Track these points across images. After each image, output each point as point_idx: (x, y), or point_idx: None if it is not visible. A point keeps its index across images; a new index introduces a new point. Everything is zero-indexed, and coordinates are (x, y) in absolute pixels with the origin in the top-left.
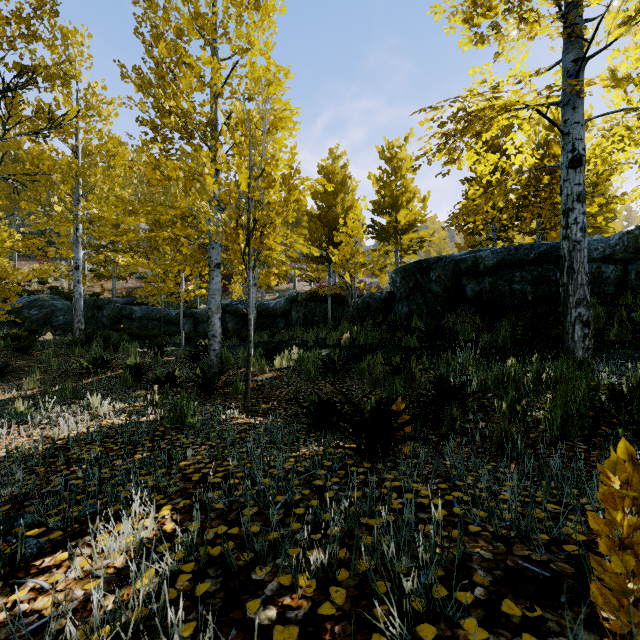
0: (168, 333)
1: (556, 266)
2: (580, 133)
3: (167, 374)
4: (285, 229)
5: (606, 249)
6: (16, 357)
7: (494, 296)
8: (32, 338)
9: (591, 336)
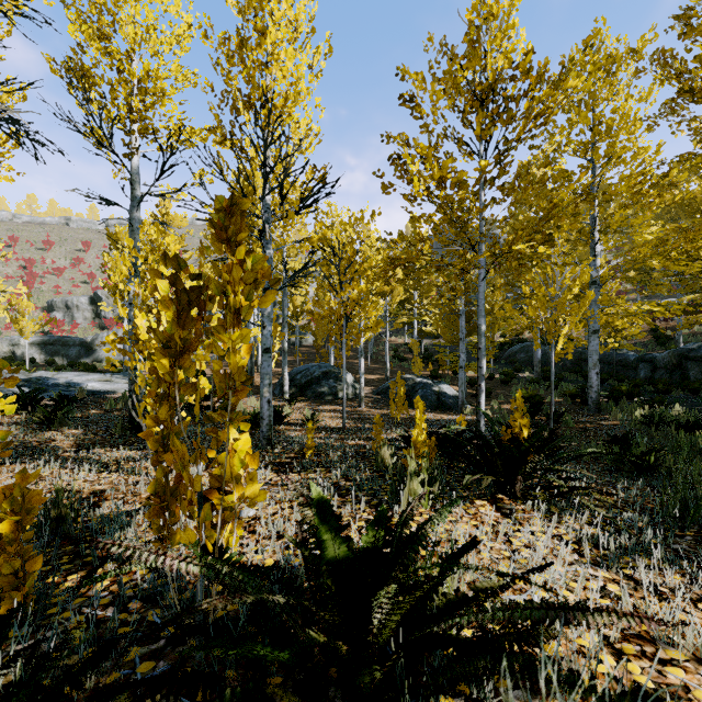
0: (618, 378)
1: None
2: None
3: (529, 407)
4: None
5: None
6: (501, 387)
7: None
8: (512, 375)
9: None
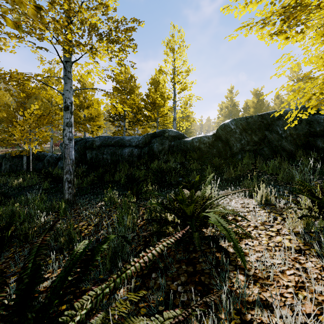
0: None
1: (120, 148)
2: (68, 95)
3: None
4: (1, 111)
5: (137, 142)
6: None
7: (97, 160)
8: None
9: (73, 187)
